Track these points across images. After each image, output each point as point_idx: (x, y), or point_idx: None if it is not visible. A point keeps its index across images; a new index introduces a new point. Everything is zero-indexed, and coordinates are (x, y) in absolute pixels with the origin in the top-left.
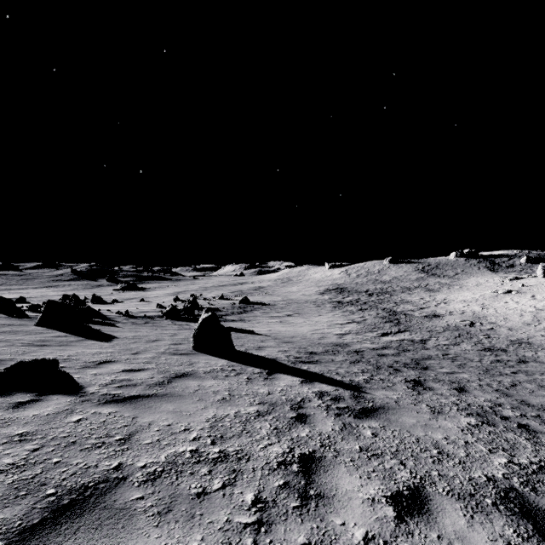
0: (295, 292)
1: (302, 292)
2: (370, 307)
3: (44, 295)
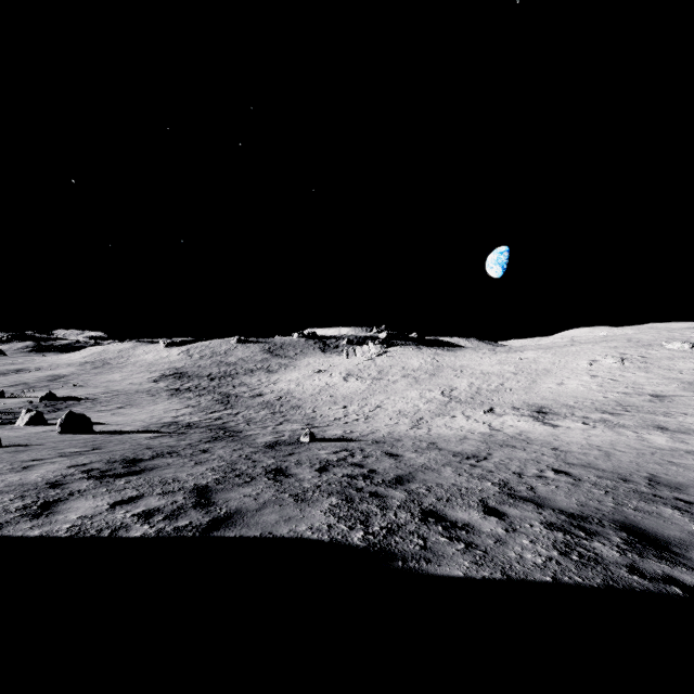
0: (119, 381)
1: (130, 380)
2: (209, 392)
3: None
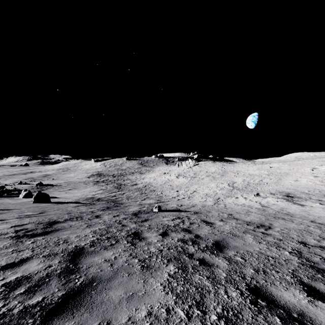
0: (72, 177)
1: (77, 177)
2: (112, 183)
3: None
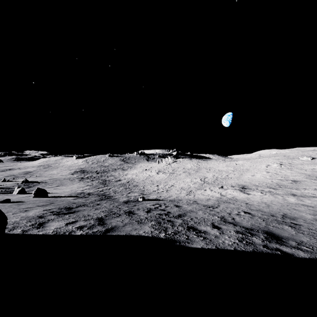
0: (55, 174)
1: (60, 174)
2: (96, 179)
3: None
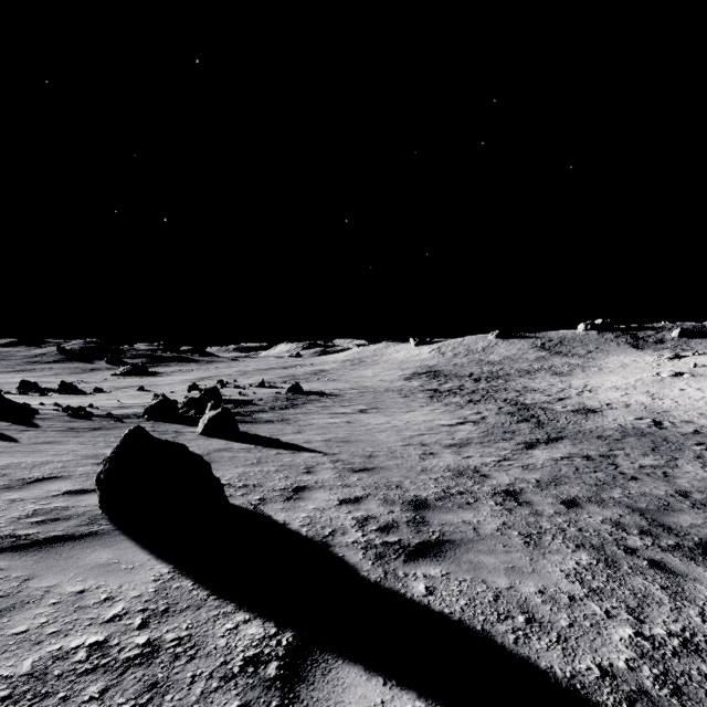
0: (369, 377)
1: (380, 377)
2: (484, 398)
3: (1, 383)
